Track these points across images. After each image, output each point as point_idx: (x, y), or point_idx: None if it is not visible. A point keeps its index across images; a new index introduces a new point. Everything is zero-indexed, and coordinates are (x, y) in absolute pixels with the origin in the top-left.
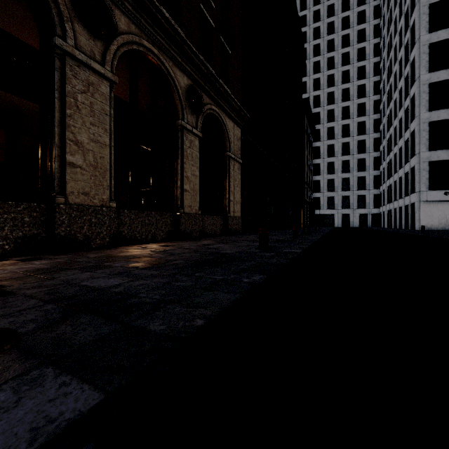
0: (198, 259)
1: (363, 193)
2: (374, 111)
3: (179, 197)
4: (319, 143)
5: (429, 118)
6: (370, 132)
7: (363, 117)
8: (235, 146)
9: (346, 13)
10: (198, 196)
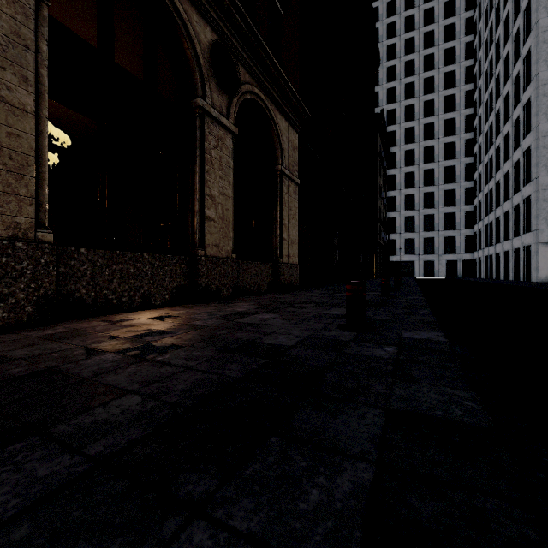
0: (192, 389)
1: (452, 234)
2: (466, 129)
3: (198, 229)
4: (395, 170)
5: None
6: (461, 156)
7: (451, 137)
8: (290, 158)
9: (429, 4)
10: (232, 229)
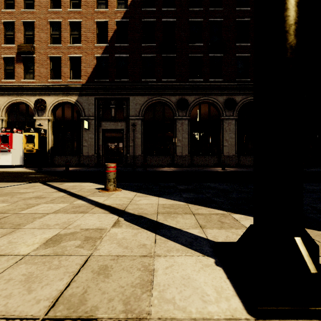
0: (188, 169)
1: None
2: None
3: (221, 149)
4: None
5: None
6: None
7: None
8: None
9: None
10: (236, 147)
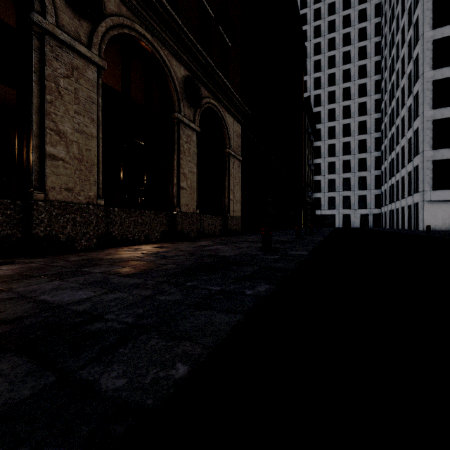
0: (192, 264)
1: (364, 193)
2: (376, 111)
3: (176, 195)
4: (320, 143)
5: (432, 116)
6: (371, 132)
7: (364, 116)
8: (235, 143)
9: (347, 11)
10: (196, 194)
